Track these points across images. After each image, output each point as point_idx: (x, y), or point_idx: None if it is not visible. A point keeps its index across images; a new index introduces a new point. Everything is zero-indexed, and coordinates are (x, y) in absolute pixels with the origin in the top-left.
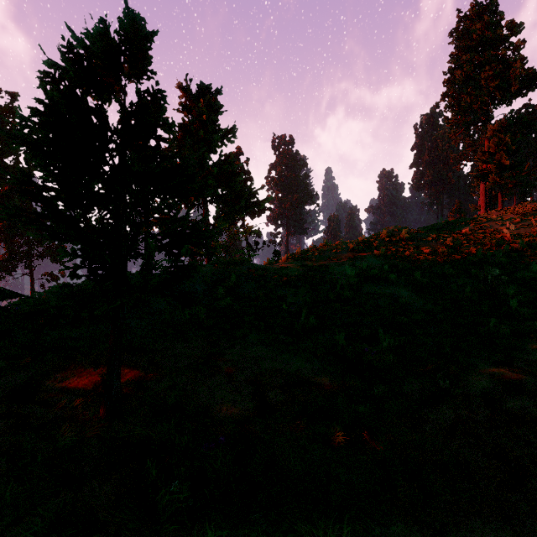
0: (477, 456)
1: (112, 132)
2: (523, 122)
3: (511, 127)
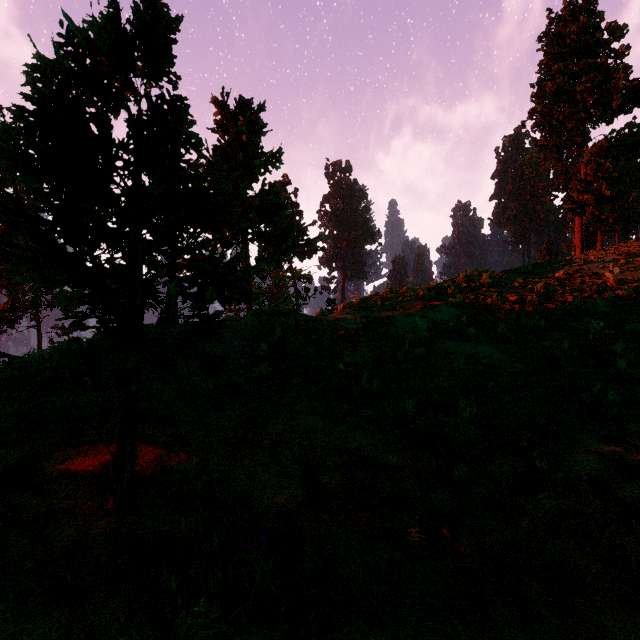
0: (588, 560)
1: (122, 147)
2: (626, 145)
3: (612, 151)
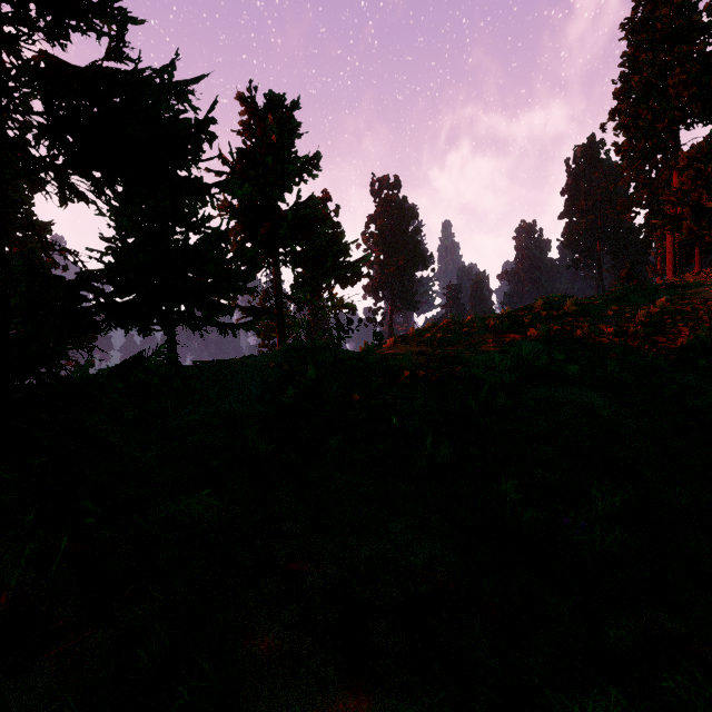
0: None
1: None
2: None
3: (711, 156)
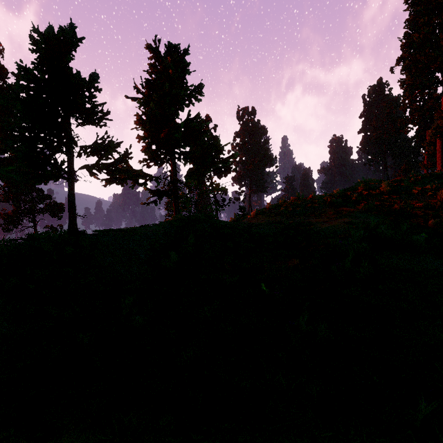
0: None
1: None
2: None
3: None
